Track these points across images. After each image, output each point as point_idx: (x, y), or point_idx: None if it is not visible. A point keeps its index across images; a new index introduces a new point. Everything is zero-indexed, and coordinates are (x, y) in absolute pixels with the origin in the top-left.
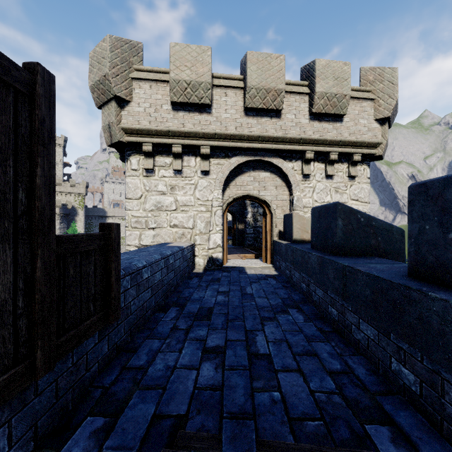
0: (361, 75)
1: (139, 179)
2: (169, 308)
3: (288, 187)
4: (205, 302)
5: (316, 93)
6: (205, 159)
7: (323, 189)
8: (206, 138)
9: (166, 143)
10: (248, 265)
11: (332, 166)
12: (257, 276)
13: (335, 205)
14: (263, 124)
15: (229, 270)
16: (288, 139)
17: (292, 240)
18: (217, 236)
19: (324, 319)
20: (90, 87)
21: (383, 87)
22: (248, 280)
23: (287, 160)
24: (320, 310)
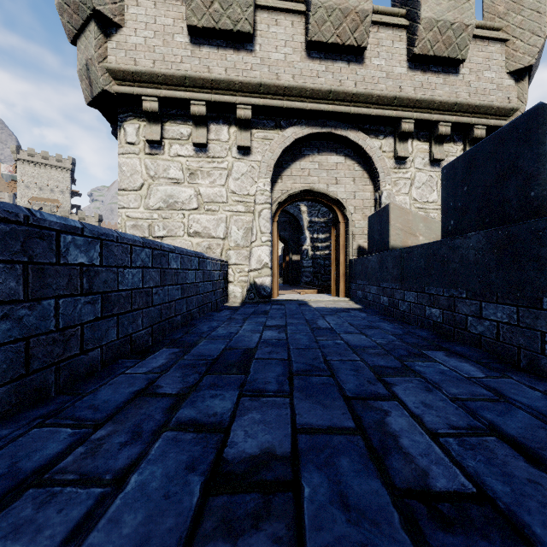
0: (485, 6)
1: (138, 158)
2: (158, 350)
3: (372, 179)
4: (239, 341)
5: (420, 20)
6: (244, 129)
7: (427, 182)
8: (245, 91)
9: (180, 97)
10: (312, 298)
11: (441, 146)
12: (329, 309)
13: (537, 111)
14: (335, 73)
15: (283, 303)
16: (375, 98)
17: (389, 249)
18: (262, 251)
19: (528, 371)
20: (56, 6)
21: (521, 20)
22: (317, 313)
23: (372, 136)
24: (504, 352)
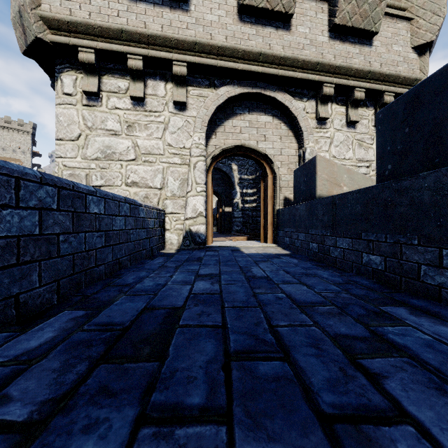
0: None
1: (76, 108)
2: (60, 312)
3: (296, 138)
4: (165, 296)
5: None
6: (180, 86)
7: (344, 141)
8: (181, 49)
9: (117, 50)
10: (243, 245)
11: (356, 109)
12: (261, 255)
13: None
14: (265, 37)
15: (216, 249)
16: (300, 62)
17: (315, 198)
18: (197, 201)
19: None
20: None
21: (424, 2)
22: (250, 259)
23: (297, 98)
24: None
